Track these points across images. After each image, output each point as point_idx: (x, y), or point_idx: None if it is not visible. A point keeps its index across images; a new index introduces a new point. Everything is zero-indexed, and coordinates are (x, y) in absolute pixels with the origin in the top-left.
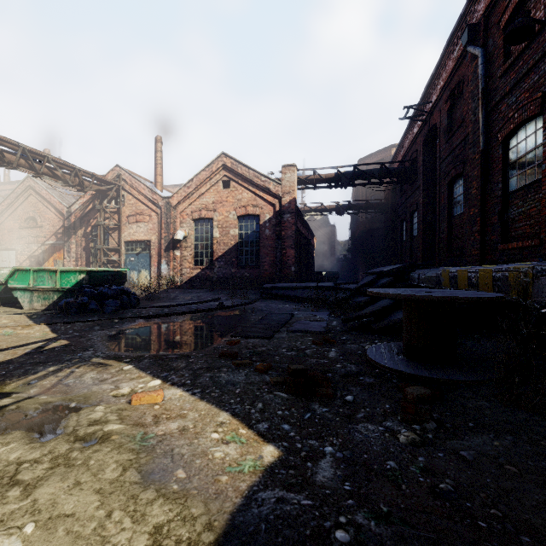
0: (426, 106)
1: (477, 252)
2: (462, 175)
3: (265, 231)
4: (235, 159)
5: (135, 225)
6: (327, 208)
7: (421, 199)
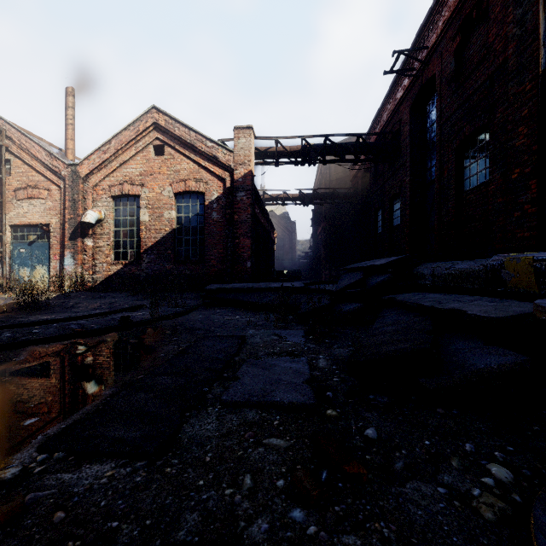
0: (417, 57)
1: (530, 233)
2: (482, 132)
3: (212, 214)
4: (170, 117)
5: (26, 203)
6: (289, 196)
7: (408, 177)
